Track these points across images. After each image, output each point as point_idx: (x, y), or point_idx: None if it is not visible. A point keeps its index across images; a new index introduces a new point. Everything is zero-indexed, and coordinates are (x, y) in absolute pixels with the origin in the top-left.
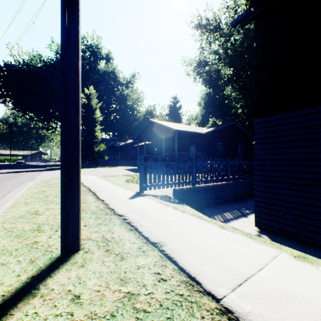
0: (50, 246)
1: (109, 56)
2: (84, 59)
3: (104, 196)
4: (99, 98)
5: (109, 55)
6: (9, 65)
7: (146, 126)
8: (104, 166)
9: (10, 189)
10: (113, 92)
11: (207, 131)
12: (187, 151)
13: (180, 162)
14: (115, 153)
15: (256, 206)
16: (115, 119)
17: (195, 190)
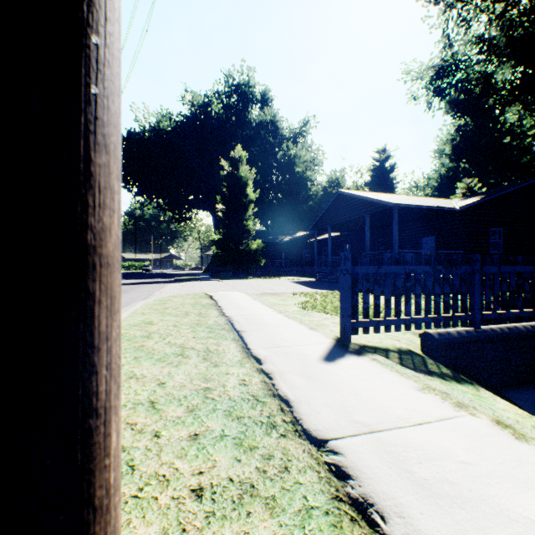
0: None
1: (265, 97)
2: (228, 109)
3: (259, 347)
4: (251, 166)
5: (266, 95)
6: (132, 134)
7: (331, 203)
8: (258, 276)
9: None
10: (272, 154)
11: (465, 204)
12: (415, 247)
13: (440, 267)
14: (276, 254)
15: None
16: (275, 198)
17: (481, 340)
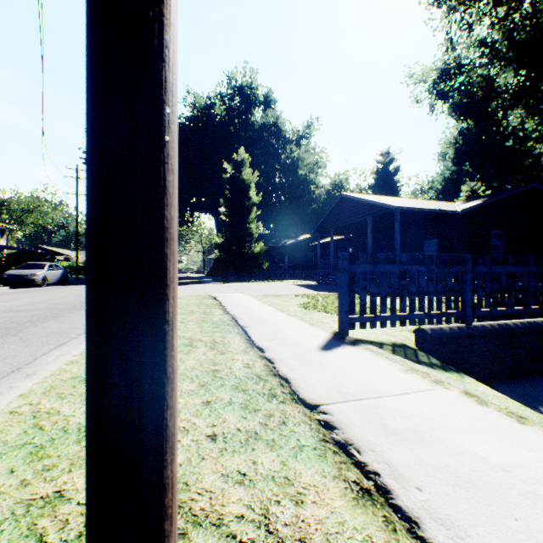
0: (82, 539)
1: (268, 99)
2: (230, 111)
3: (262, 339)
4: (253, 169)
5: (269, 97)
6: None
7: (334, 206)
8: (260, 279)
9: None
10: (275, 157)
11: (467, 207)
12: (417, 250)
13: (433, 267)
14: (279, 258)
15: None
16: (279, 201)
17: (472, 336)
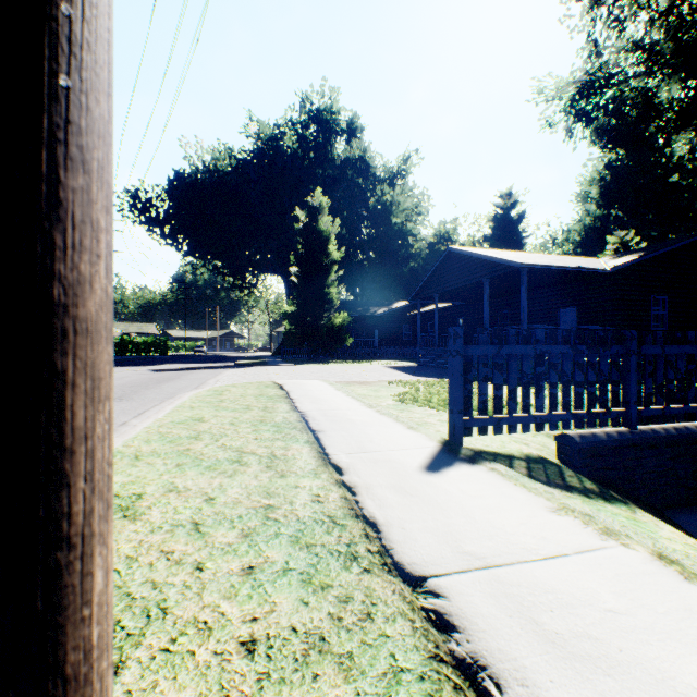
0: None
1: (353, 126)
2: (304, 143)
3: (341, 451)
4: (334, 217)
5: (354, 124)
6: (181, 176)
7: (438, 263)
8: (343, 359)
9: (146, 406)
10: (362, 201)
11: (618, 264)
12: (550, 322)
13: (583, 347)
14: (367, 331)
15: None
16: (366, 258)
17: (639, 445)
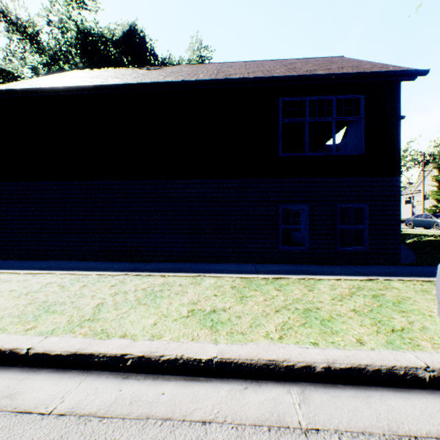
0: None
1: None
2: None
3: None
4: None
5: None
6: None
7: None
8: None
9: None
10: None
11: None
12: None
13: None
14: None
15: None
16: None
17: None
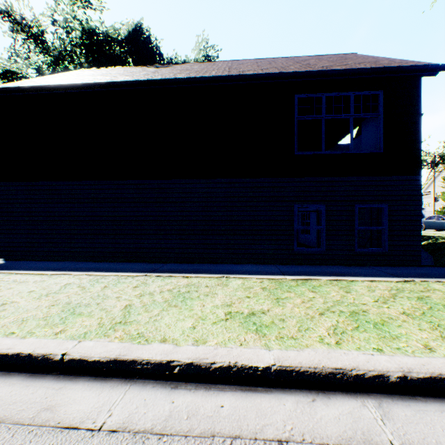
0: None
1: None
2: None
3: None
4: None
5: None
6: None
7: None
8: None
9: None
10: None
11: None
12: None
13: None
14: None
15: (1, 256)
16: None
17: None
